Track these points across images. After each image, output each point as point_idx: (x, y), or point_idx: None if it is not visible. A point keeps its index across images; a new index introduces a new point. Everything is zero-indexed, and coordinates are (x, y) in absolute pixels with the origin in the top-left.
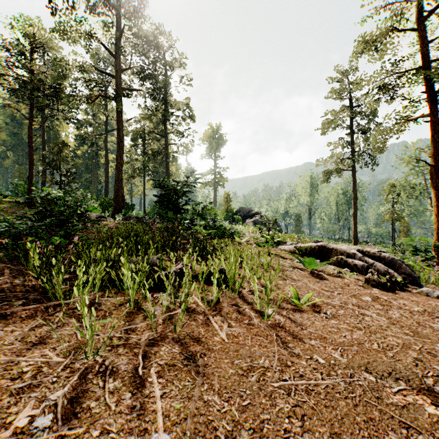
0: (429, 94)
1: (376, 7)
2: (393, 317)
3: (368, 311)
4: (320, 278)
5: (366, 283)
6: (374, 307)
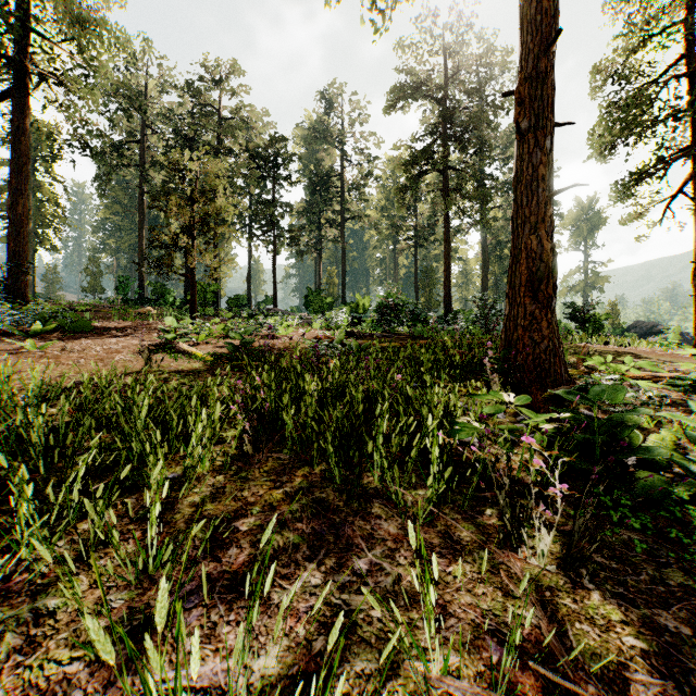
0: None
1: None
2: None
3: None
4: None
5: None
6: None
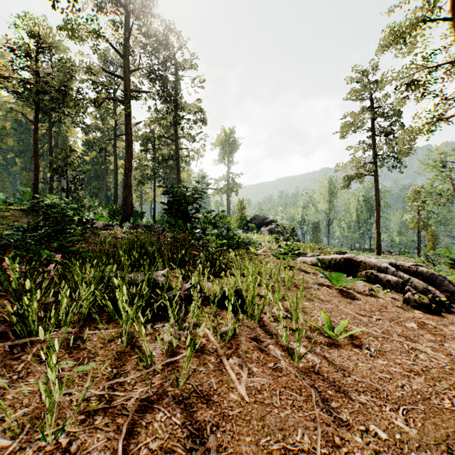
0: None
1: None
2: (452, 353)
3: (420, 345)
4: (351, 298)
5: (405, 304)
6: (425, 338)
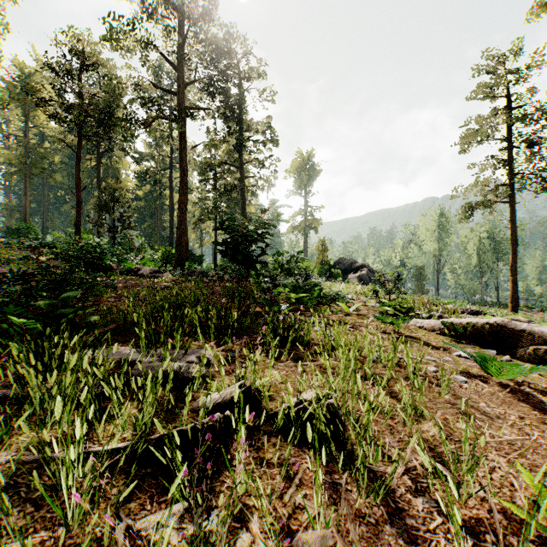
0: None
1: None
2: None
3: None
4: (538, 408)
5: None
6: None
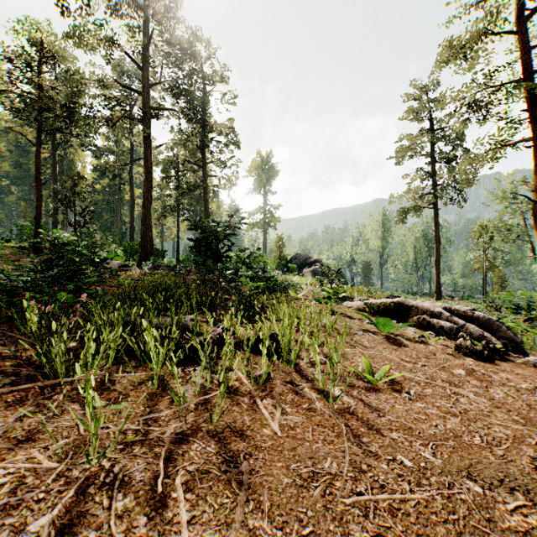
0: (531, 112)
1: (464, 6)
2: (496, 398)
3: (463, 390)
4: (398, 345)
5: (457, 351)
6: (470, 384)
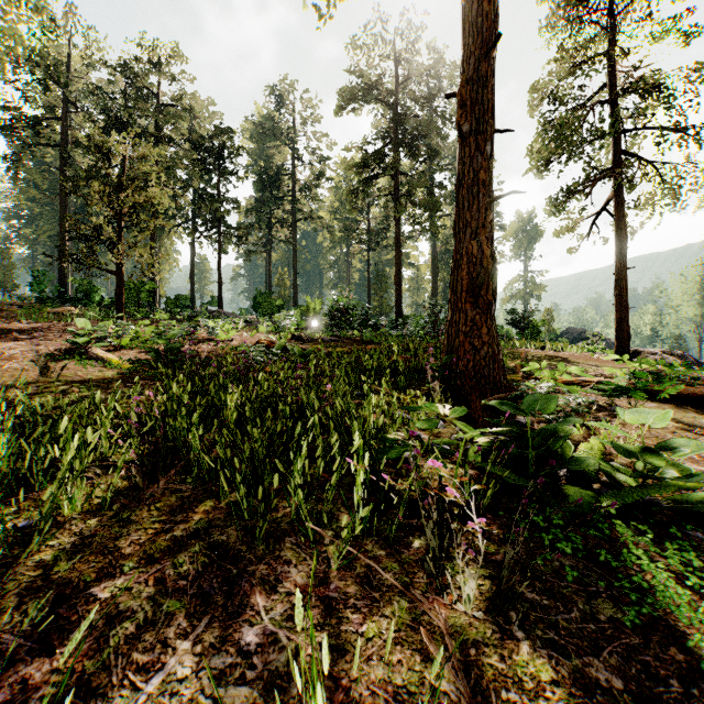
0: None
1: None
2: None
3: None
4: None
5: None
6: None
